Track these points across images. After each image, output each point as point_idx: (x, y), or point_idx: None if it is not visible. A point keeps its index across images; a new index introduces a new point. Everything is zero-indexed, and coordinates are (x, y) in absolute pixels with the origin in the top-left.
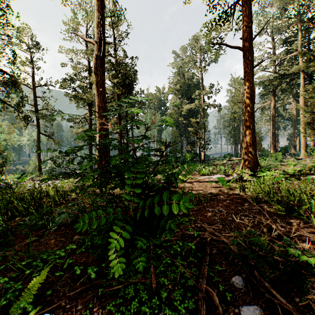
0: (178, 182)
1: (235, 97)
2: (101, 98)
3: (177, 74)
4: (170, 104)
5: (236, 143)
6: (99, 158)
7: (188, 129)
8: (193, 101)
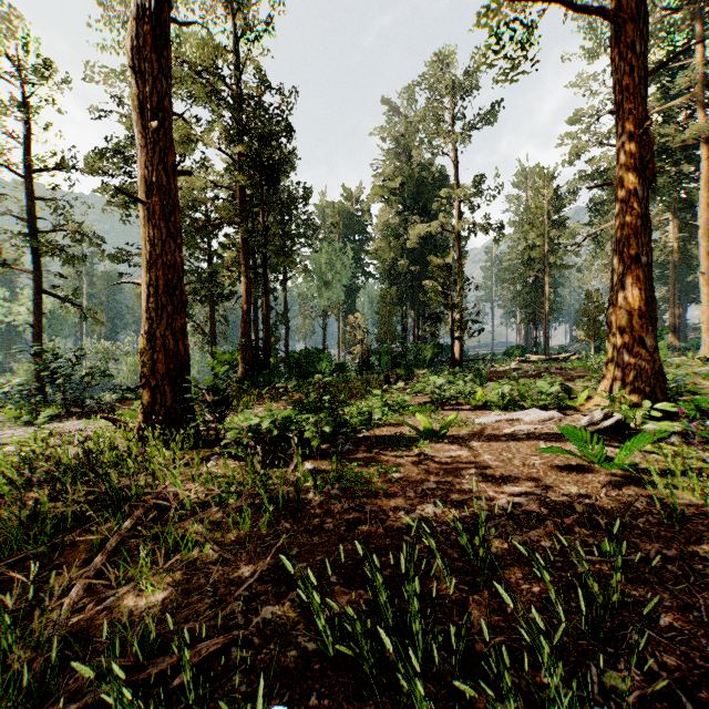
0: (419, 440)
1: (533, 209)
2: (156, 154)
3: (394, 155)
4: (375, 226)
5: (536, 320)
6: (147, 357)
7: (419, 287)
8: (431, 219)
